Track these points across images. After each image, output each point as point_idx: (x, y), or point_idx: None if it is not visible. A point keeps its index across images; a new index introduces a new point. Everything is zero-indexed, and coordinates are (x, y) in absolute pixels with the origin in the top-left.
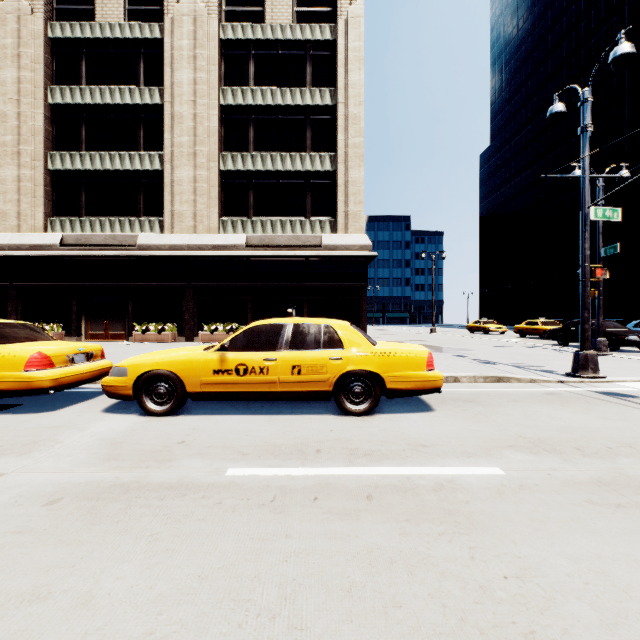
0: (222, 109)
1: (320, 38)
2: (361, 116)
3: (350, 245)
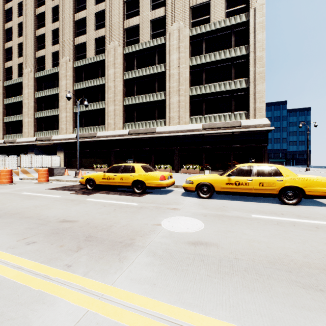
0: (190, 67)
1: (239, 22)
2: (263, 56)
3: (257, 124)
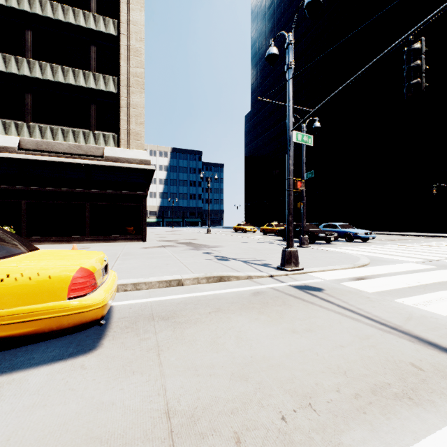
0: None
1: None
2: (142, 51)
3: (131, 158)
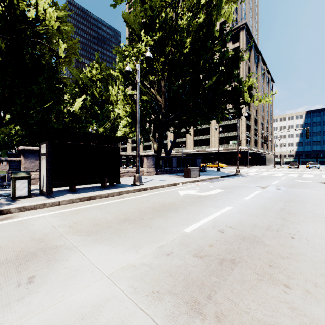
0: (219, 126)
1: None
2: (244, 124)
3: (241, 149)
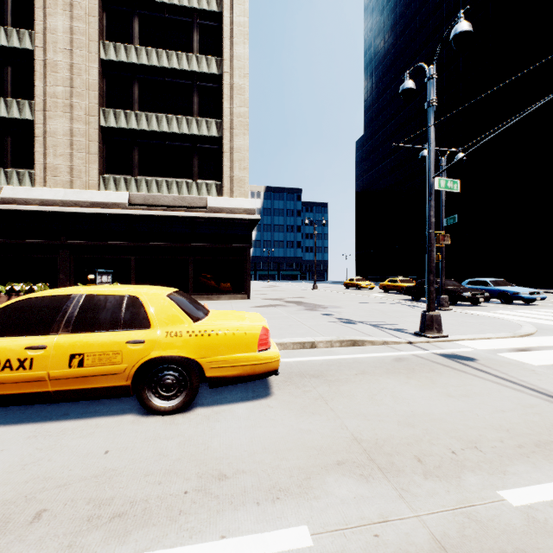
0: (104, 64)
1: (207, 8)
2: (246, 87)
3: (235, 208)
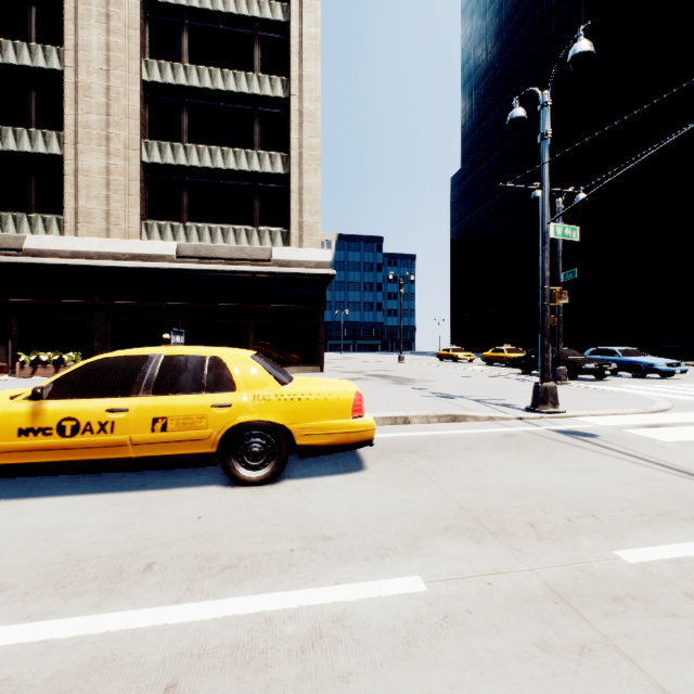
0: (146, 86)
1: (270, 17)
2: (318, 114)
3: (305, 261)
